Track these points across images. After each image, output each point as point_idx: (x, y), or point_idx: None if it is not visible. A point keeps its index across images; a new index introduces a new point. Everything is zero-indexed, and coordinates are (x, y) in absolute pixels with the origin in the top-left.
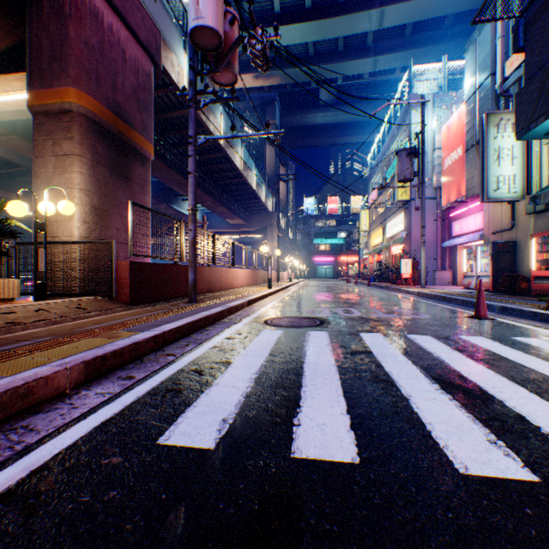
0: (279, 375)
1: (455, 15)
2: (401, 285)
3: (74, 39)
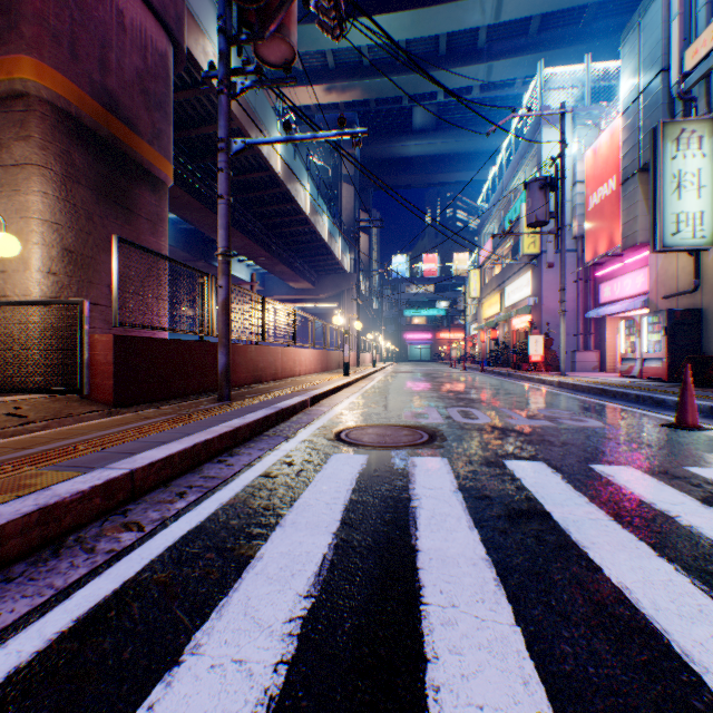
0: (362, 604)
1: (598, 4)
2: (529, 371)
3: None
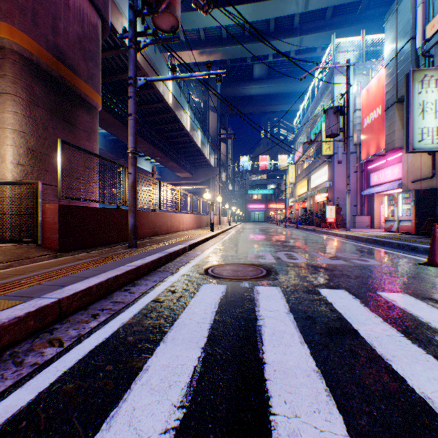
0: (223, 414)
1: (369, 0)
2: (326, 228)
3: None
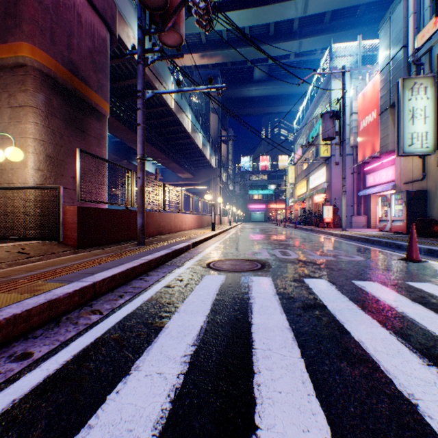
0: (222, 348)
1: (366, 4)
2: (324, 228)
3: None
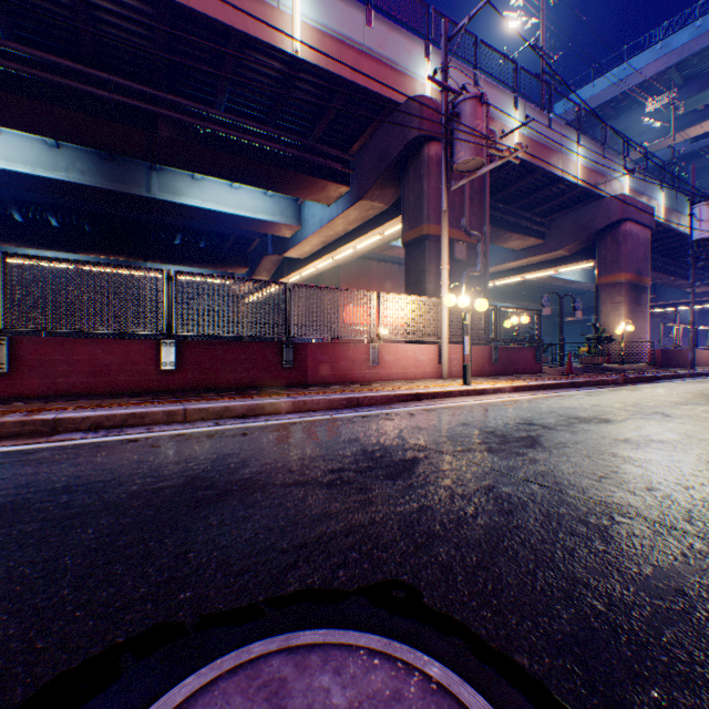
0: None
1: None
2: None
3: (621, 252)
